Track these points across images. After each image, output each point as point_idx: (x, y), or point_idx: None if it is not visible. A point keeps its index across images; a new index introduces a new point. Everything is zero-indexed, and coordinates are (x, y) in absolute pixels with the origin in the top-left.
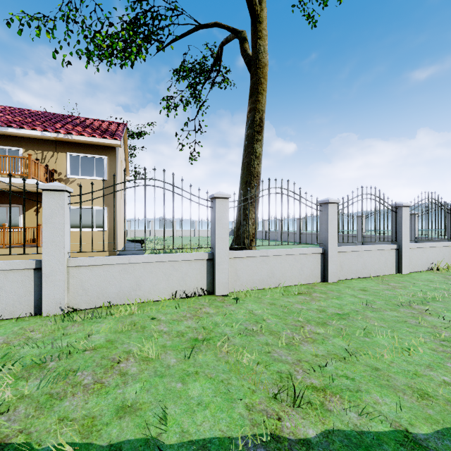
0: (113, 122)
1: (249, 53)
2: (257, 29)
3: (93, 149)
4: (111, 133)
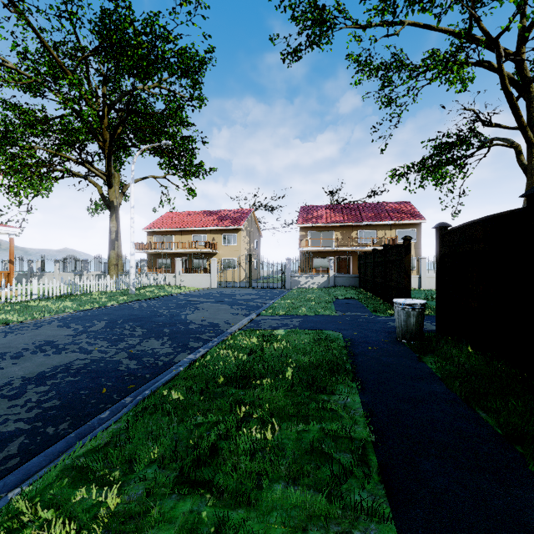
0: (403, 202)
1: (525, 163)
2: (532, 152)
3: (408, 226)
4: (415, 215)
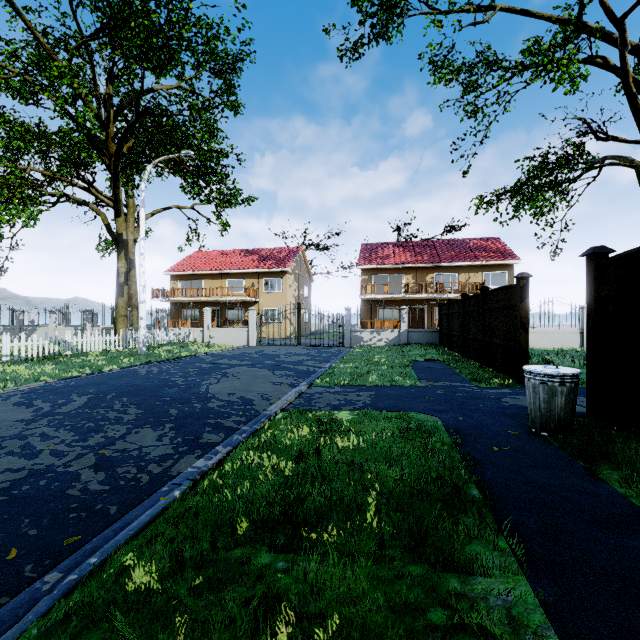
0: (490, 239)
1: None
2: None
3: (498, 268)
4: (507, 253)
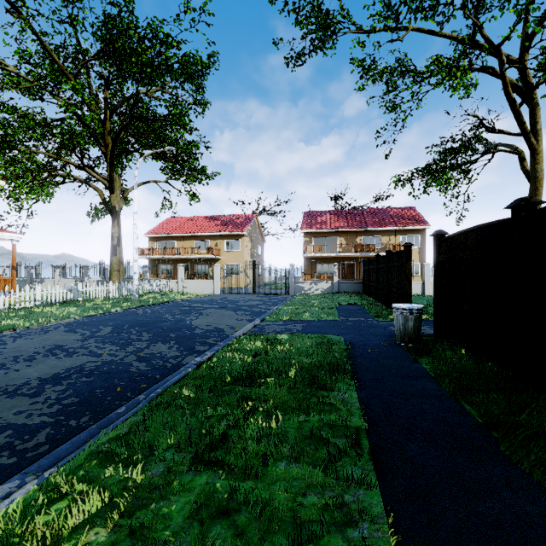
0: (407, 208)
1: (528, 169)
2: (535, 159)
3: (413, 232)
4: (420, 220)
